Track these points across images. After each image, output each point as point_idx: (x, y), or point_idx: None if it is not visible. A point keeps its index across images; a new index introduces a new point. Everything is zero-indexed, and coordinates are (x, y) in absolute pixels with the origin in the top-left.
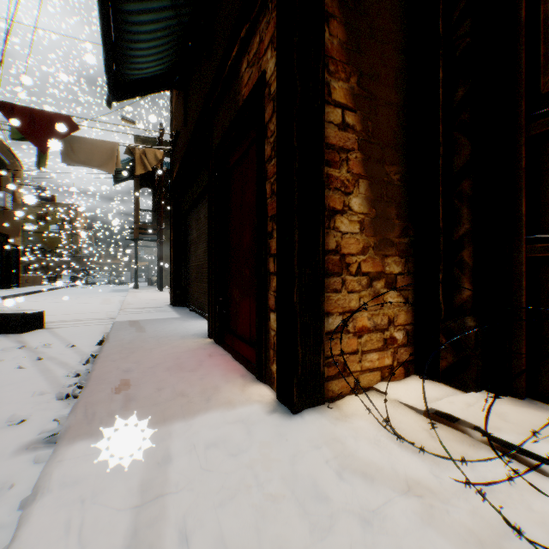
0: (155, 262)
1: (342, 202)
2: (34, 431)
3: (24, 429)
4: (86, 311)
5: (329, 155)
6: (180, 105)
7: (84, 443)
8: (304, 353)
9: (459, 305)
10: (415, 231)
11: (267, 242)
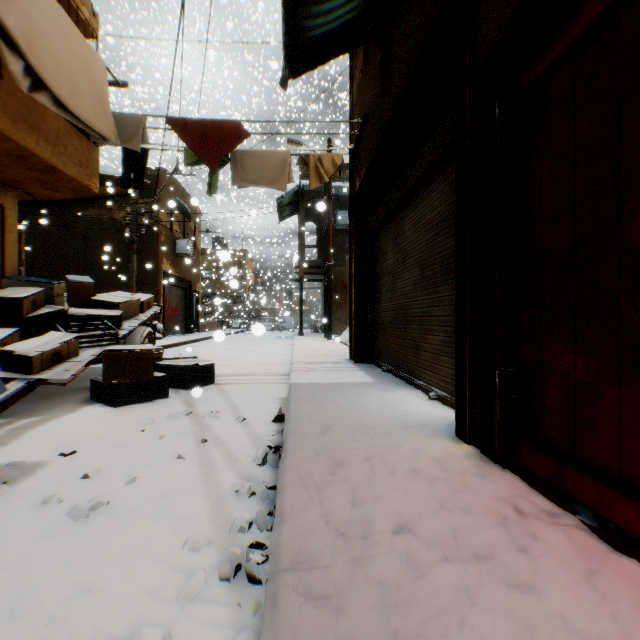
0: (317, 306)
1: None
2: None
3: None
4: (254, 363)
5: None
6: (370, 77)
7: None
8: None
9: None
10: None
11: None
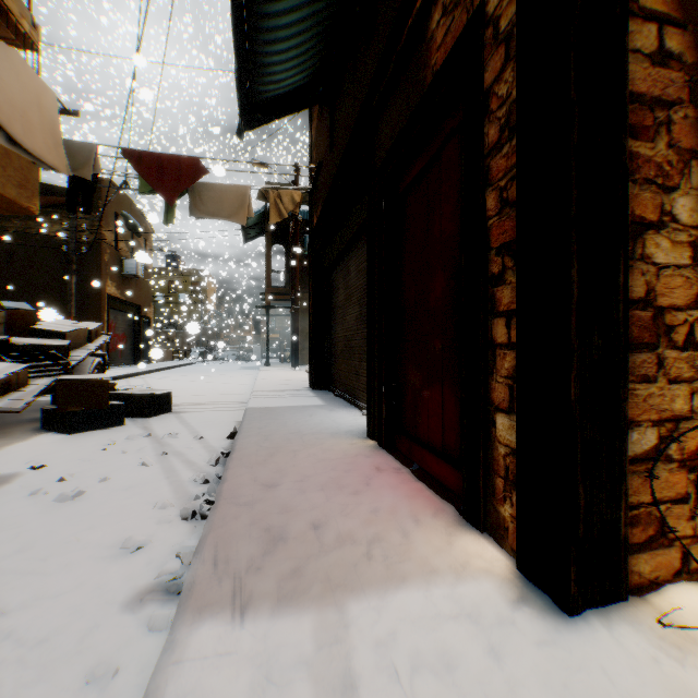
0: (288, 334)
1: (656, 207)
2: (151, 569)
3: (139, 562)
4: (214, 393)
5: (632, 116)
6: (323, 128)
7: (213, 624)
8: (587, 499)
9: None
10: None
11: (487, 292)
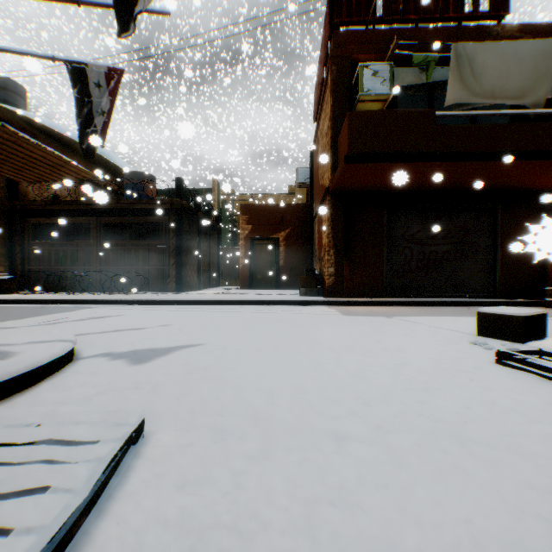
0: None
1: None
2: None
3: None
4: None
5: None
6: None
7: None
8: None
9: (20, 277)
10: (11, 262)
11: None
